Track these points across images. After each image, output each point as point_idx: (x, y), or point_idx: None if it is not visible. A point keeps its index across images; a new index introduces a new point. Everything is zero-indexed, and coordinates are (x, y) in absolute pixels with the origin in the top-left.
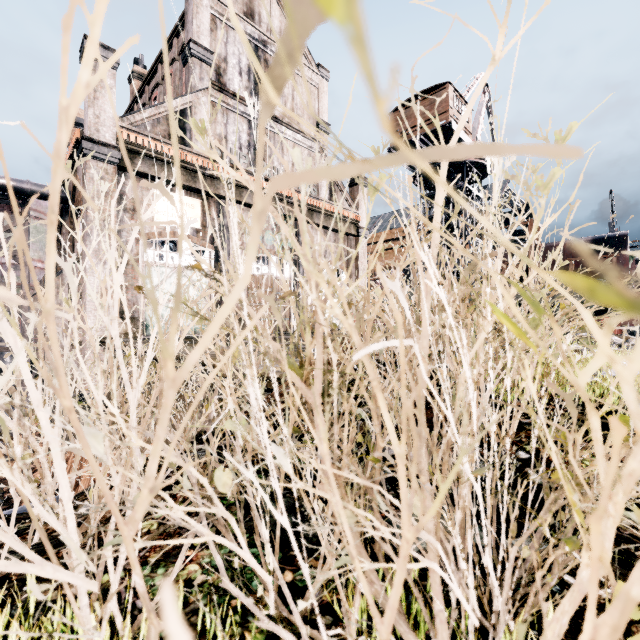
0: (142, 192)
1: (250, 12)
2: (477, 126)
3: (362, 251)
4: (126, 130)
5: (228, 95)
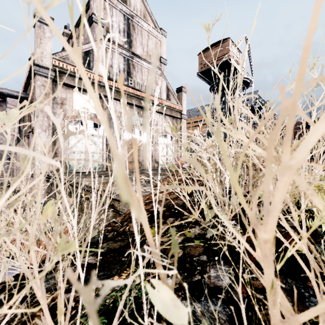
0: (66, 94)
1: None
2: (243, 62)
3: (183, 126)
4: (57, 60)
5: (113, 43)
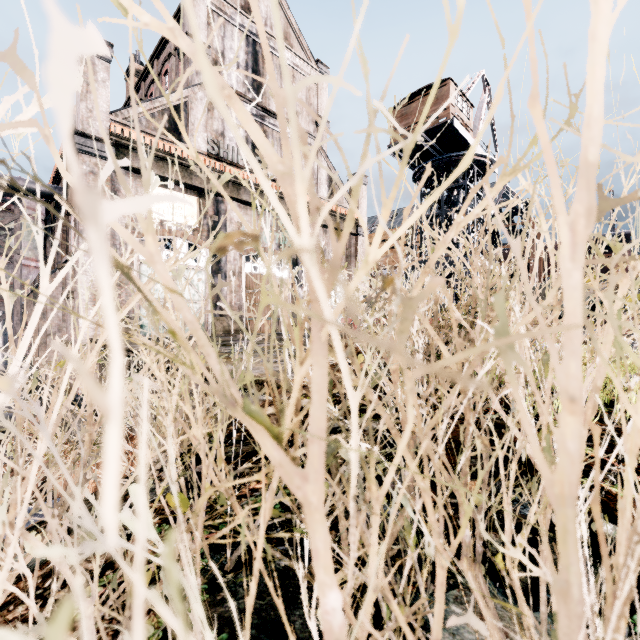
0: (137, 189)
1: (248, 6)
2: (478, 124)
3: (362, 250)
4: (120, 125)
5: None
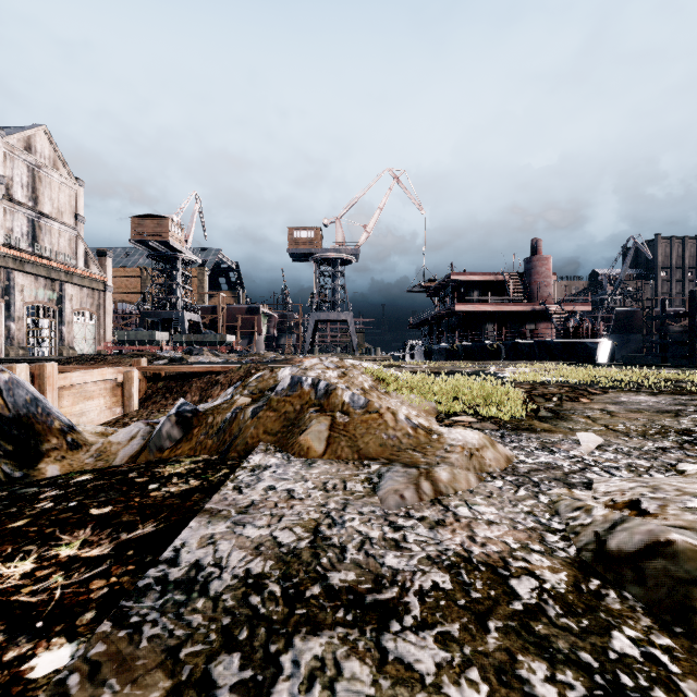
0: None
1: (29, 146)
2: (191, 226)
3: (109, 301)
4: None
5: (15, 203)
